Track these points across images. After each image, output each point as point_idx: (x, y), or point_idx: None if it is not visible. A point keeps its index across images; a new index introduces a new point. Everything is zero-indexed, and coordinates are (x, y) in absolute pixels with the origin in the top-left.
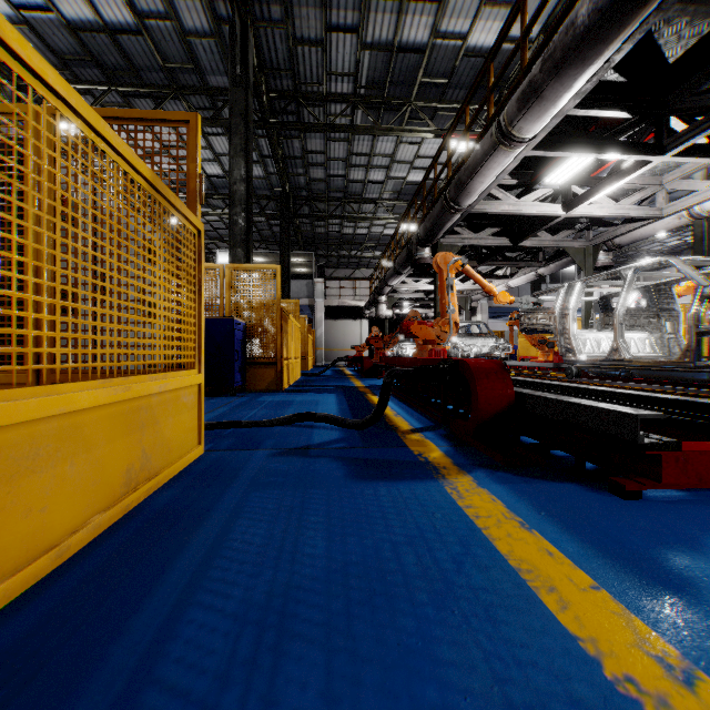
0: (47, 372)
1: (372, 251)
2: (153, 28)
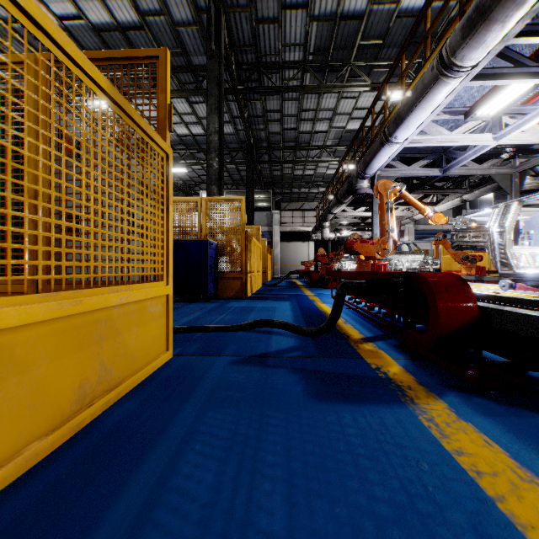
0: (43, 283)
1: (317, 188)
2: (152, 23)
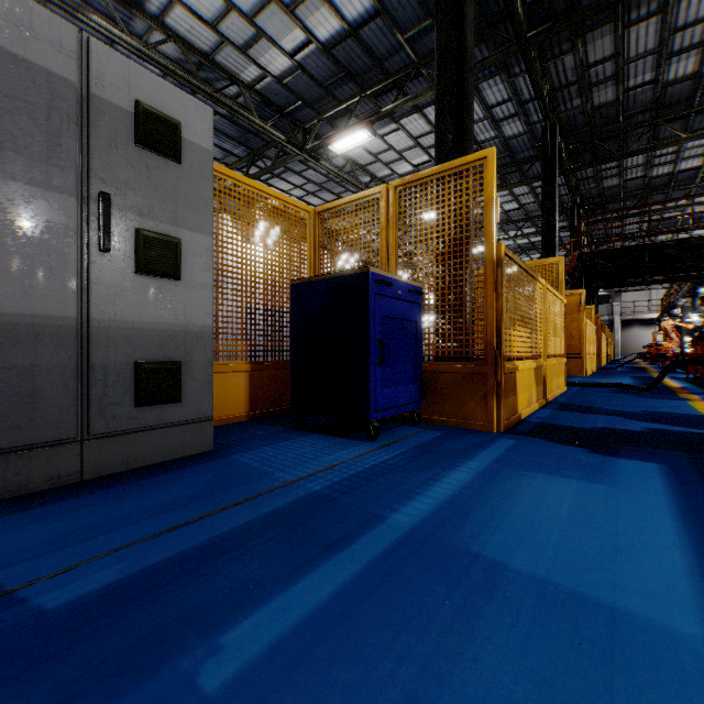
0: None
1: None
2: None
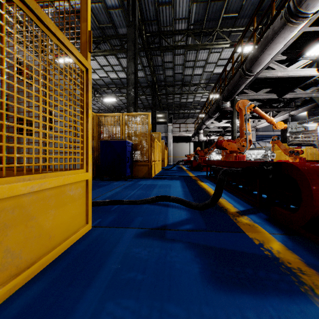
0: None
1: (195, 109)
2: (94, 8)
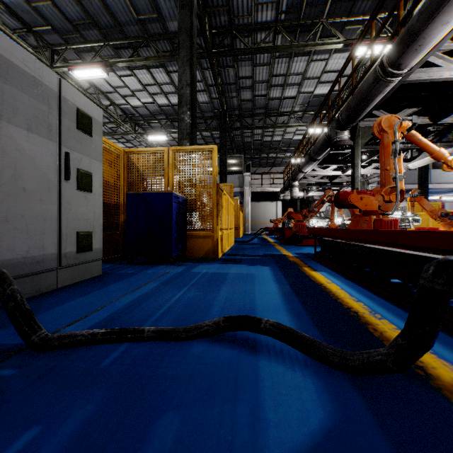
0: None
1: (284, 152)
2: None
